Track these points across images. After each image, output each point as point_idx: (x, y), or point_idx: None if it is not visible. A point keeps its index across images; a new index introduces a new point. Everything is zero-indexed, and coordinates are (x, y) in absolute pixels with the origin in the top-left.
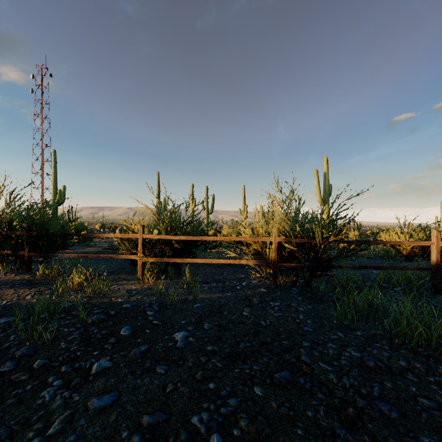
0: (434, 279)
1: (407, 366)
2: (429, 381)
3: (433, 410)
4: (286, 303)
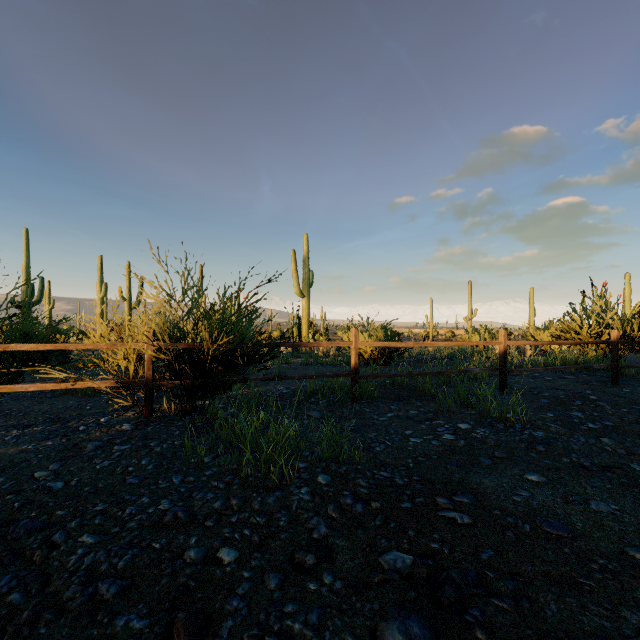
0: (353, 386)
1: (221, 508)
2: (229, 523)
3: (188, 567)
4: (143, 443)
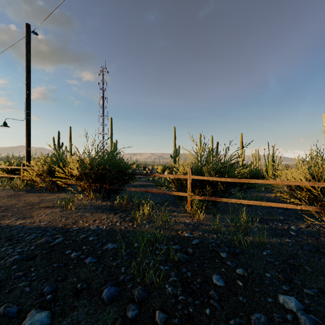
0: None
1: None
2: None
3: None
4: None
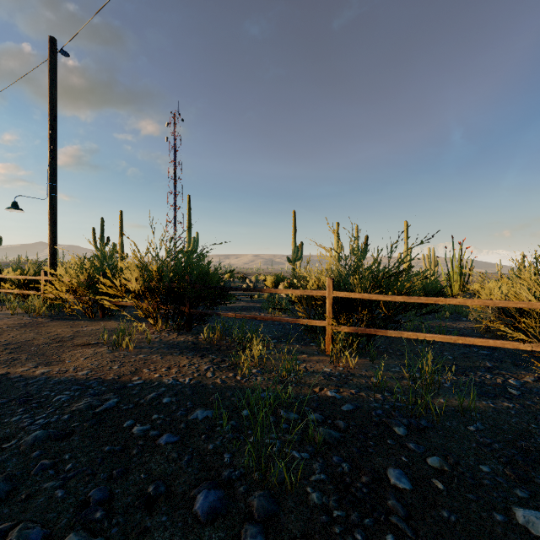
0: None
1: None
2: None
3: None
4: None
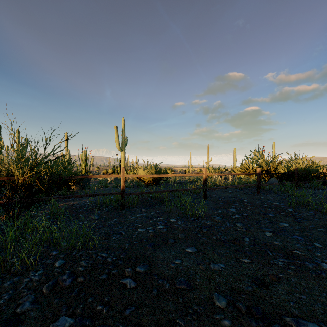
0: (121, 199)
1: None
2: None
3: None
4: None
